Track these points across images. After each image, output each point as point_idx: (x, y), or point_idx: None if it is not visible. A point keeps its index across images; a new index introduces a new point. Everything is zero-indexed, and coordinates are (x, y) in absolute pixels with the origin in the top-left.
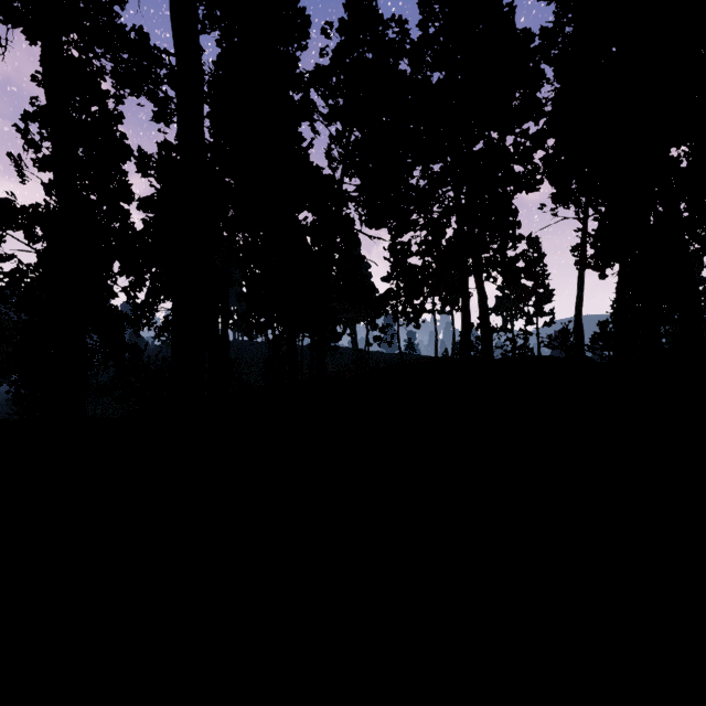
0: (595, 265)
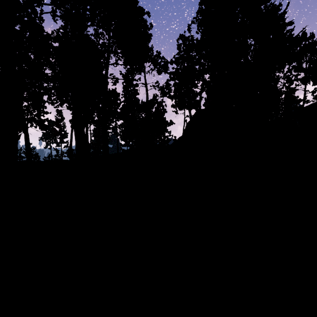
0: None
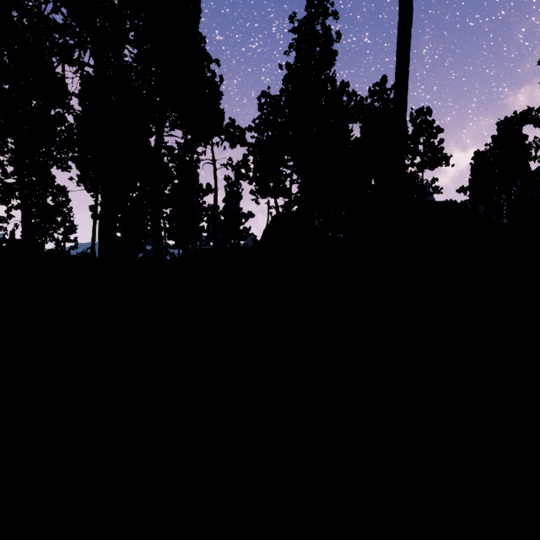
0: None
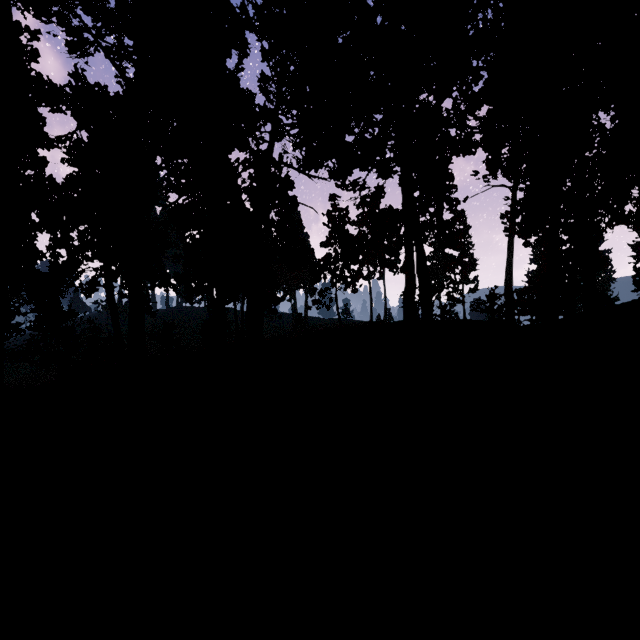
0: (522, 231)
